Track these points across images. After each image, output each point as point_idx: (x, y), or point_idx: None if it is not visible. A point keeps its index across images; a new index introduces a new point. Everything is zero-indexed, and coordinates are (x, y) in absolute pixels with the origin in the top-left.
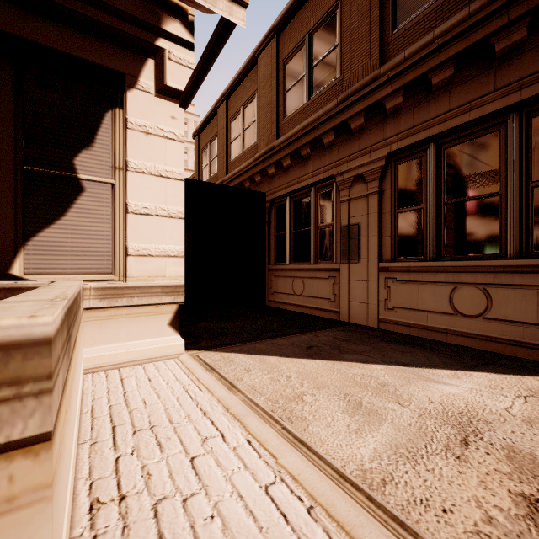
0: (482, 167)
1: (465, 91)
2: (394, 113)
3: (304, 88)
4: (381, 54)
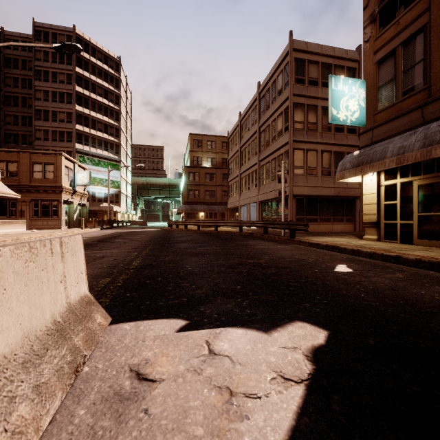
0: (47, 205)
1: (45, 195)
2: (33, 192)
3: (5, 173)
4: (30, 180)
